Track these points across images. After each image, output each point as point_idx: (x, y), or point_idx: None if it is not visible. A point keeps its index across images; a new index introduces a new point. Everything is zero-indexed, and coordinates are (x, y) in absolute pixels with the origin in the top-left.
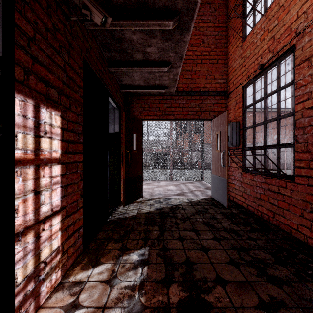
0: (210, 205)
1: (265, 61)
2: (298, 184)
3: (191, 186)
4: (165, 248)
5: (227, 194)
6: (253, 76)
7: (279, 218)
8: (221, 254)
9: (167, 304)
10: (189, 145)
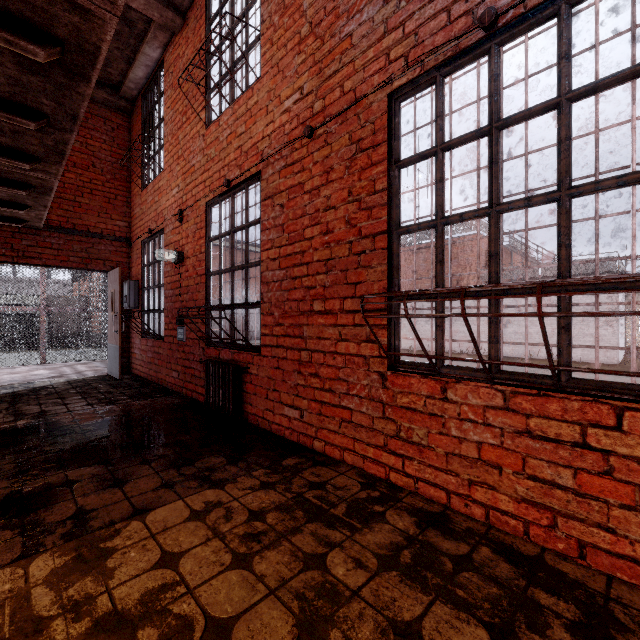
0: (98, 380)
1: (153, 228)
2: (165, 342)
3: (83, 366)
4: (17, 411)
5: (120, 364)
6: (147, 235)
7: (159, 376)
8: (82, 403)
9: (15, 425)
10: (103, 295)
